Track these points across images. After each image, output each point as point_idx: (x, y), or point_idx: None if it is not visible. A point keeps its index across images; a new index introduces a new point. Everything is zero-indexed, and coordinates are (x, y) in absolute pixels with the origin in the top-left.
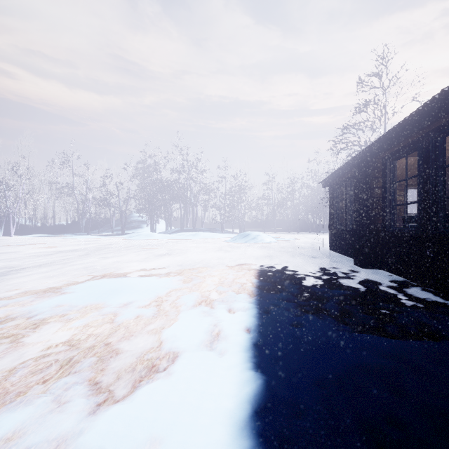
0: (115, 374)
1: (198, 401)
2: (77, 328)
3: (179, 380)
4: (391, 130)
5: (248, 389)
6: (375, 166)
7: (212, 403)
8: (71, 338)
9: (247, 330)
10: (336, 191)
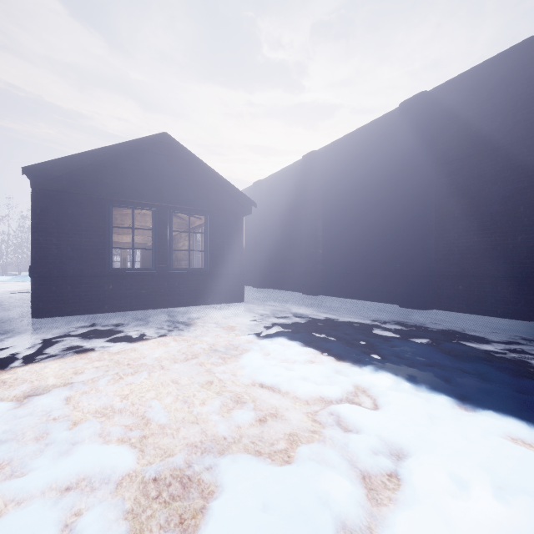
0: None
1: None
2: None
3: None
4: None
5: None
6: None
7: None
8: None
9: None
10: None
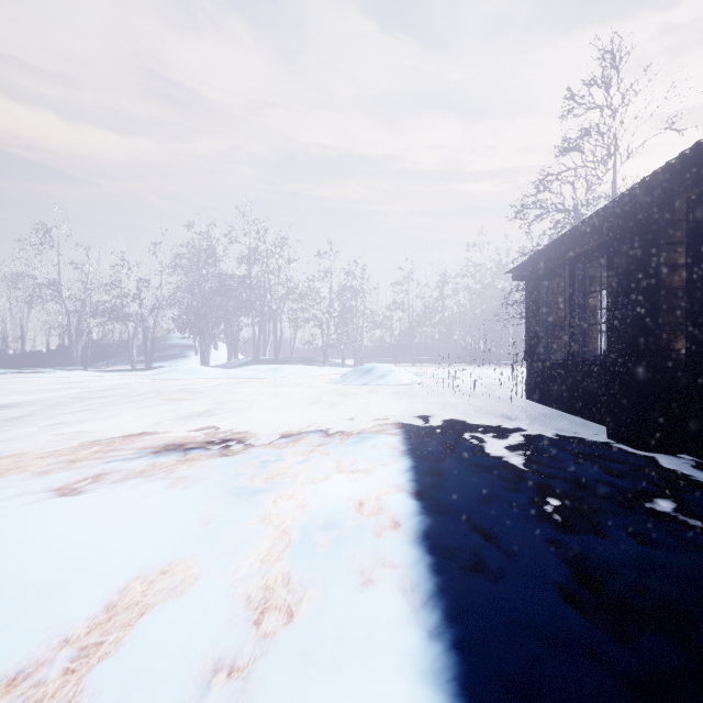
0: None
1: None
2: None
3: None
4: None
5: None
6: (671, 217)
7: None
8: None
9: None
10: (543, 287)
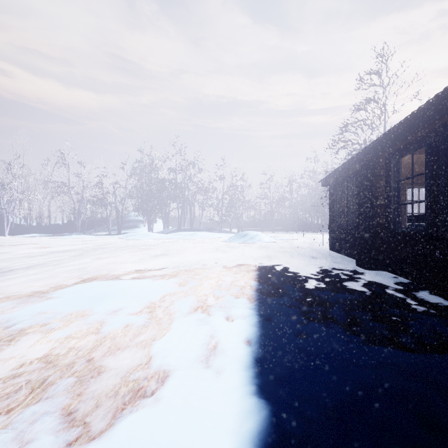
0: (94, 401)
1: (189, 441)
2: (58, 340)
3: (168, 410)
4: (397, 125)
5: (250, 423)
6: (379, 164)
7: (206, 444)
8: (49, 353)
9: (247, 342)
10: (336, 190)
